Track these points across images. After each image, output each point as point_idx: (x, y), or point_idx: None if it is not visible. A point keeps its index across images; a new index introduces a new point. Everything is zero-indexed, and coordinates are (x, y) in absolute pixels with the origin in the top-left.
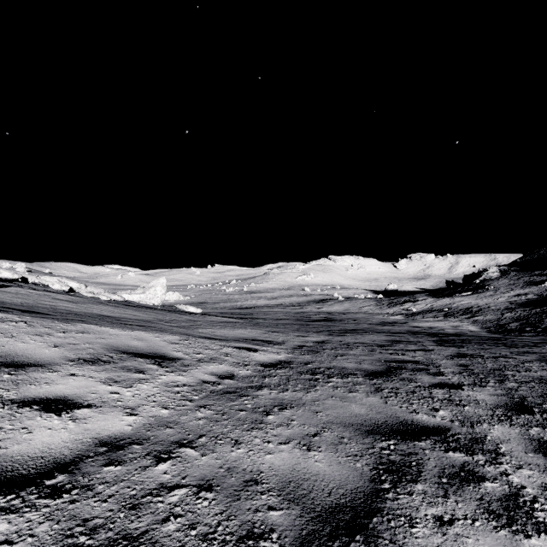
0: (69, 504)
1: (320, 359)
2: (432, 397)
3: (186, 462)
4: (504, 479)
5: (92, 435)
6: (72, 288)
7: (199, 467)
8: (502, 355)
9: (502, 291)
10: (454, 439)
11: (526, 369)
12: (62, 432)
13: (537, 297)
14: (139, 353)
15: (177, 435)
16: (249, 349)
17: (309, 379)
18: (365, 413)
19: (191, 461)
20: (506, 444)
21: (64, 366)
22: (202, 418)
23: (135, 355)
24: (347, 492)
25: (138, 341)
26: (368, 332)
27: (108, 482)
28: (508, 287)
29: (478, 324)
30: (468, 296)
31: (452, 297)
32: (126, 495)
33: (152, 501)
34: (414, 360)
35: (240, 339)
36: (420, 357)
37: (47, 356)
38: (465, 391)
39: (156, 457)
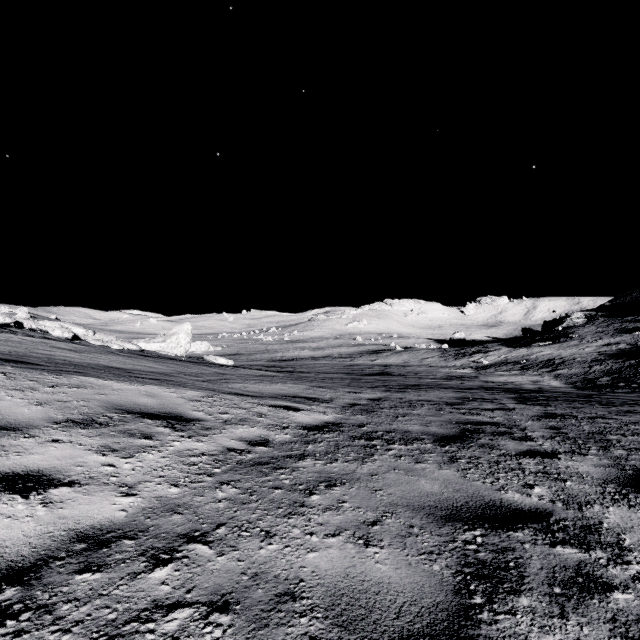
0: (12, 638)
1: (377, 420)
2: (523, 469)
3: (195, 566)
4: (639, 588)
5: (68, 525)
6: (77, 335)
7: (213, 572)
8: (599, 415)
9: (589, 340)
10: (560, 528)
11: (632, 433)
12: (26, 521)
13: (630, 347)
14: (148, 413)
15: (186, 524)
16: (289, 407)
17: (364, 445)
18: (439, 491)
19: (203, 565)
20: (630, 535)
21: (45, 429)
22: (224, 499)
23: (142, 416)
24: (423, 611)
25: (149, 398)
26: (433, 387)
27: (79, 599)
28: (595, 335)
29: (561, 378)
30: (549, 345)
31: (530, 347)
32: (100, 620)
33: (139, 630)
34: (492, 421)
35: (278, 396)
36: (500, 418)
37: (25, 417)
38: (562, 460)
39: (154, 558)
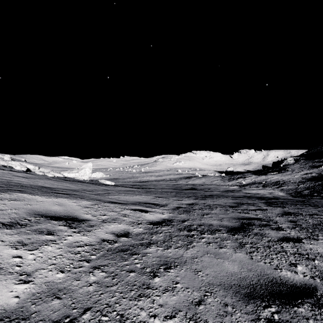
0: None
1: (193, 217)
2: (285, 252)
3: None
4: None
5: None
6: (29, 169)
7: None
8: (313, 213)
9: (297, 171)
10: None
11: None
12: None
13: (317, 175)
14: (55, 216)
15: (61, 310)
16: (142, 210)
17: (187, 235)
18: (238, 271)
19: None
20: None
21: None
22: (94, 283)
23: (51, 218)
24: None
25: (58, 206)
26: (220, 196)
27: None
28: (299, 169)
29: (284, 191)
30: (276, 174)
31: (267, 175)
32: None
33: None
34: (257, 217)
35: (137, 203)
36: (261, 215)
37: None
38: (306, 244)
39: None
